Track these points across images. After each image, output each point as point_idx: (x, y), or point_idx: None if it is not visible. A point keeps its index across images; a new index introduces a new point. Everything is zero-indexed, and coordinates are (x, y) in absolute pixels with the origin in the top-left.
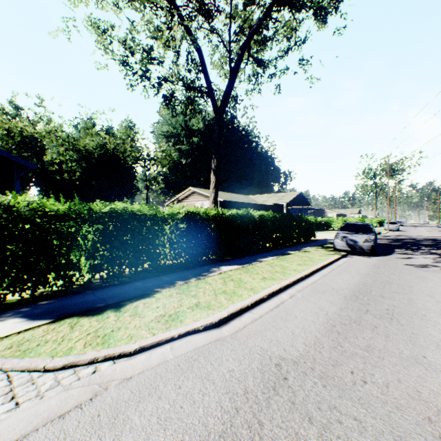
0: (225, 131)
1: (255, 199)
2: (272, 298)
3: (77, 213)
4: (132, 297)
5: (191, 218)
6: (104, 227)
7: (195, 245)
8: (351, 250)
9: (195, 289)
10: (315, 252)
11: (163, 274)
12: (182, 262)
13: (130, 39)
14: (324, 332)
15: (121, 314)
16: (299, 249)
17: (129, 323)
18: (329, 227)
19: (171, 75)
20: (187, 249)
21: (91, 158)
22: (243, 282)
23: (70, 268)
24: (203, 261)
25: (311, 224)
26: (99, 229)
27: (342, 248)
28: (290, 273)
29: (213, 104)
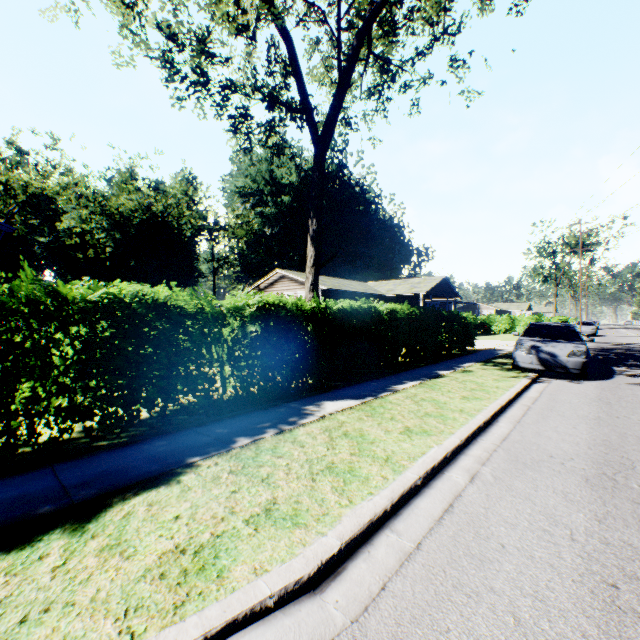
0: (330, 186)
1: (376, 287)
2: (433, 483)
3: (27, 302)
4: (132, 483)
5: (271, 315)
6: (91, 332)
7: (277, 363)
8: (546, 370)
9: (270, 460)
10: (483, 373)
11: (215, 420)
12: (253, 394)
13: (170, 11)
14: (600, 615)
15: (81, 544)
16: (454, 366)
17: (83, 583)
18: (487, 329)
19: (243, 84)
20: (262, 369)
21: (129, 226)
22: (368, 440)
23: (4, 418)
24: (293, 390)
25: (467, 325)
26: (81, 336)
27: (529, 366)
28: (455, 419)
29: (311, 128)
